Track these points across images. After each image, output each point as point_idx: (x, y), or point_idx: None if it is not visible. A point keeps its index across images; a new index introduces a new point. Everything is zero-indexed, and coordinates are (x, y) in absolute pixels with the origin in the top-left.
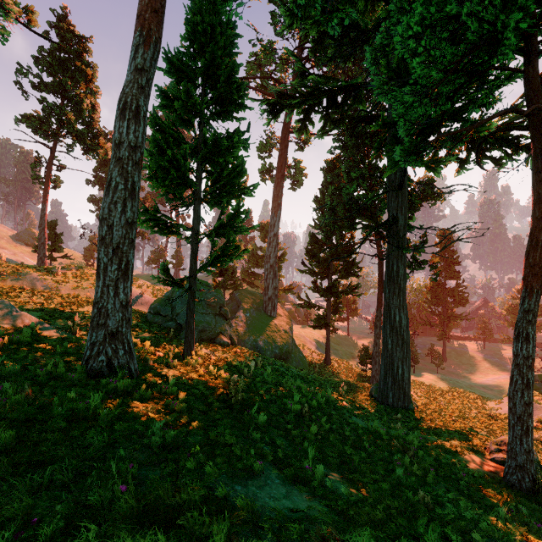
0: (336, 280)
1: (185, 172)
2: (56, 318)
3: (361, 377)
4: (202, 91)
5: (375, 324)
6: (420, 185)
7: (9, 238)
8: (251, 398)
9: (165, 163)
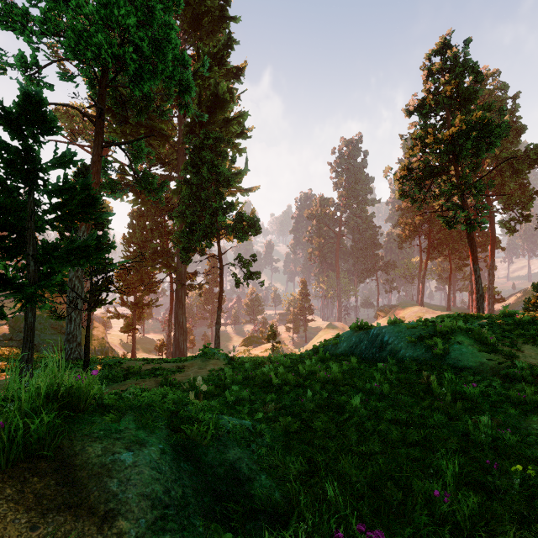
0: (141, 296)
1: None
2: None
3: None
4: None
5: (169, 324)
6: None
7: None
8: None
9: None
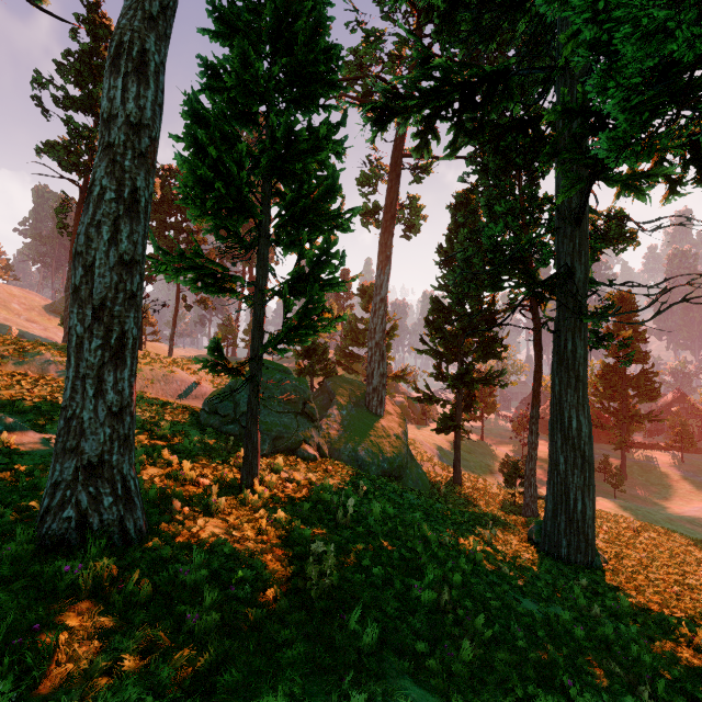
0: (470, 364)
1: (240, 189)
2: (56, 420)
3: (507, 504)
4: (271, 65)
5: (529, 429)
6: (608, 217)
7: (42, 309)
8: (349, 579)
9: (206, 170)
